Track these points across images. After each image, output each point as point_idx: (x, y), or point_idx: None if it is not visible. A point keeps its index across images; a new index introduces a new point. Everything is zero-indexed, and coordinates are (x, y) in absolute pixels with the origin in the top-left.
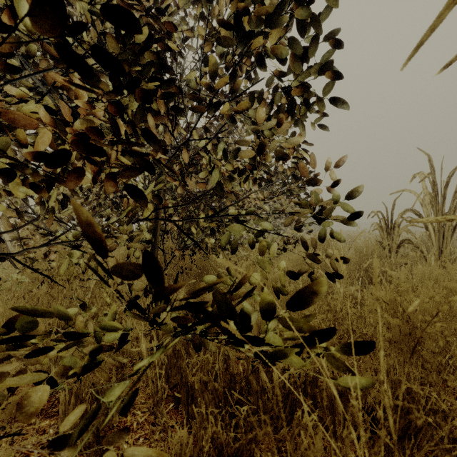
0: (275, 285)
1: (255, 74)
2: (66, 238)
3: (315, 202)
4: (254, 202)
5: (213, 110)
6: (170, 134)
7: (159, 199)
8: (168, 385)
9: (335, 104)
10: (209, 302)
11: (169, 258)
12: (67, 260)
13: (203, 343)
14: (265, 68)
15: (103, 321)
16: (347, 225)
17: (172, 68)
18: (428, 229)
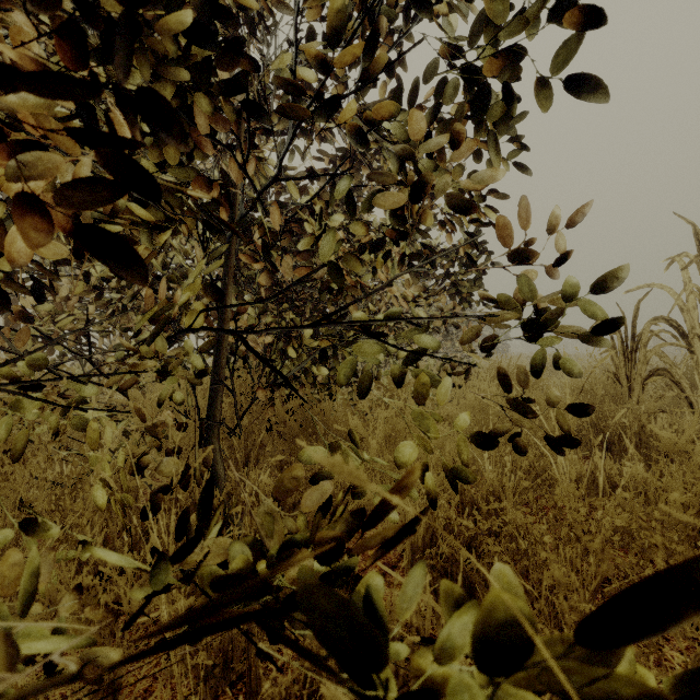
0: (448, 466)
1: (401, 66)
2: (12, 371)
3: (525, 297)
4: (397, 304)
5: (322, 113)
6: (238, 166)
7: (218, 293)
8: (227, 678)
9: (579, 87)
10: (311, 507)
11: (247, 403)
12: (8, 419)
13: (293, 614)
14: (431, 12)
15: (77, 554)
16: (590, 343)
17: (236, 19)
18: (694, 351)
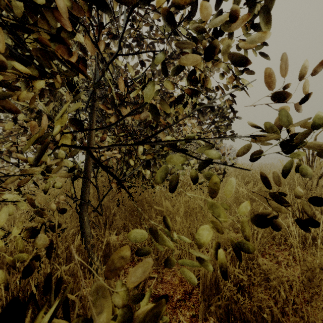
0: (232, 241)
1: None
2: None
3: (281, 125)
4: None
5: (145, 0)
6: (91, 42)
7: (79, 124)
8: None
9: None
10: (134, 283)
11: (107, 190)
12: None
13: None
14: None
15: None
16: None
17: None
18: None
